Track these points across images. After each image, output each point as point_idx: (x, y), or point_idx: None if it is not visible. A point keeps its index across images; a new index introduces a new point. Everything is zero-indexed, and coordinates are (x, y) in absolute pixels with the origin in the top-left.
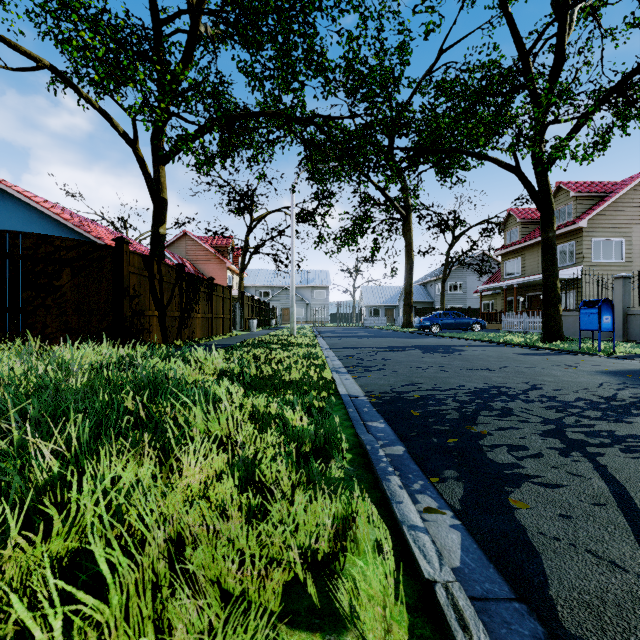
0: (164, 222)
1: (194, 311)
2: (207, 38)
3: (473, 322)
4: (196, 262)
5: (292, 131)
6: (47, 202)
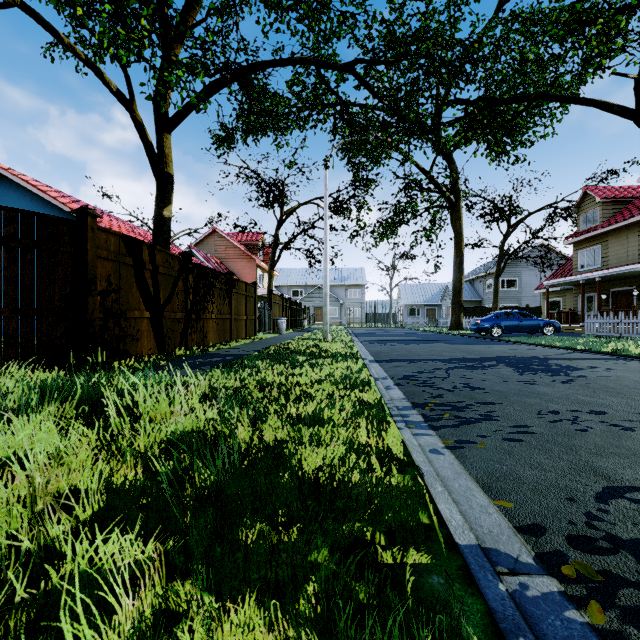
0: (169, 203)
1: (206, 311)
2: (229, 2)
3: (544, 324)
4: (225, 260)
5: (325, 83)
6: (58, 192)
